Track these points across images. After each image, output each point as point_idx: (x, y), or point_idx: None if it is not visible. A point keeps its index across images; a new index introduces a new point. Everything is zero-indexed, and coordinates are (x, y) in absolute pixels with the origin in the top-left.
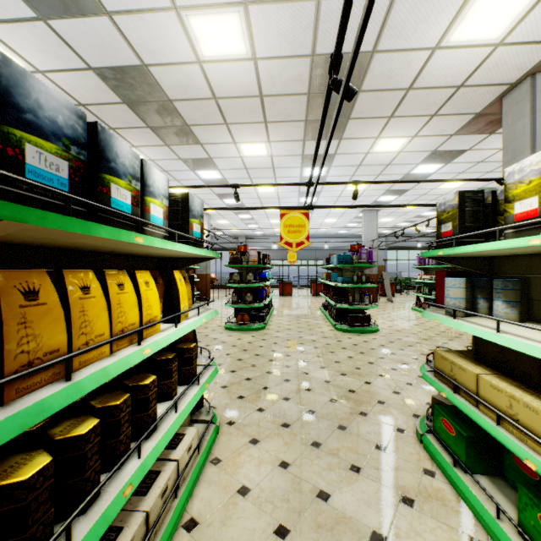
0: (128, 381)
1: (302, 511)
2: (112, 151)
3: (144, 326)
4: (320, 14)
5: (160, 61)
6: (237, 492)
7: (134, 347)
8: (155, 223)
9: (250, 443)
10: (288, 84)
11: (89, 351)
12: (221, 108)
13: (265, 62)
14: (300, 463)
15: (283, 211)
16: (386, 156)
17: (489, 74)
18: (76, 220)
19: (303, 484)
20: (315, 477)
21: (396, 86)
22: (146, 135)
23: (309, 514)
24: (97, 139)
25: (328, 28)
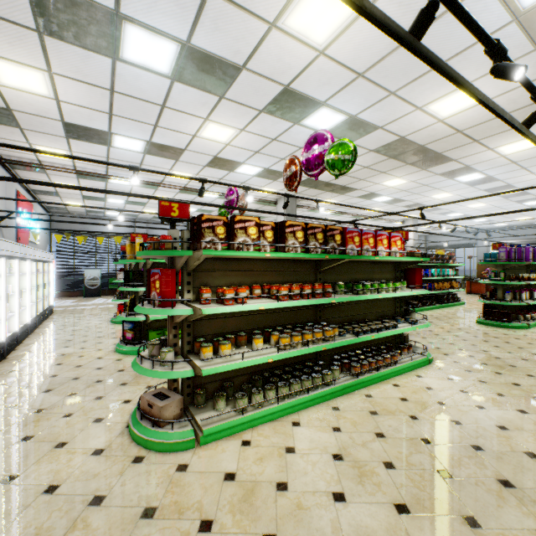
0: None
1: None
2: None
3: None
4: (357, 144)
5: None
6: None
7: None
8: None
9: None
10: (373, 160)
11: None
12: (352, 176)
13: None
14: None
15: None
16: (534, 150)
17: (521, 102)
18: None
19: None
20: None
21: (446, 135)
22: (329, 194)
23: None
24: None
25: (365, 144)
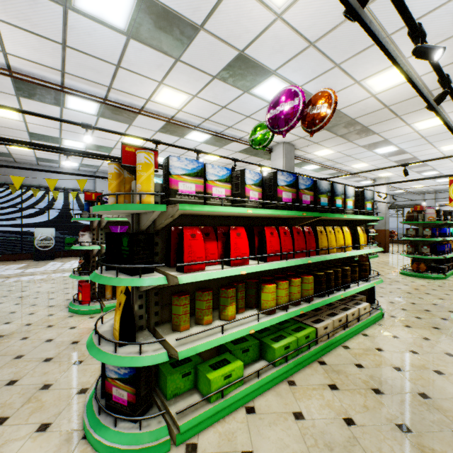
0: (339, 267)
1: (429, 352)
2: (336, 189)
3: (346, 246)
4: None
5: (346, 105)
6: (390, 336)
7: (342, 252)
8: (349, 208)
9: (404, 326)
10: None
11: (332, 249)
12: (392, 110)
13: (428, 74)
14: (438, 342)
15: (452, 178)
16: None
17: None
18: (331, 214)
19: (436, 347)
20: (447, 348)
21: None
22: (336, 140)
23: (434, 355)
24: (333, 188)
25: None
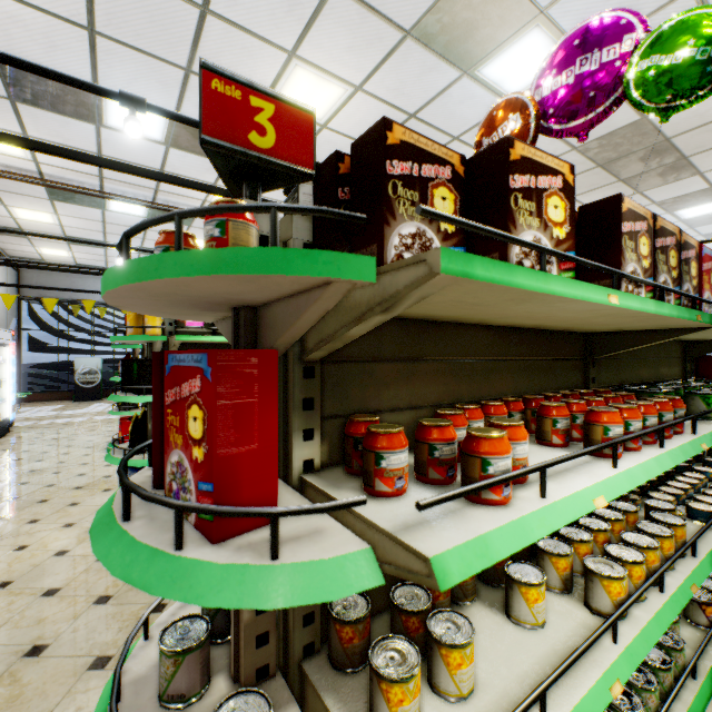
0: None
1: None
2: None
3: None
4: None
5: None
6: None
7: None
8: None
9: None
10: None
11: None
12: None
13: None
14: None
15: None
16: None
17: None
18: None
19: None
20: None
21: None
22: None
23: None
24: None
25: None
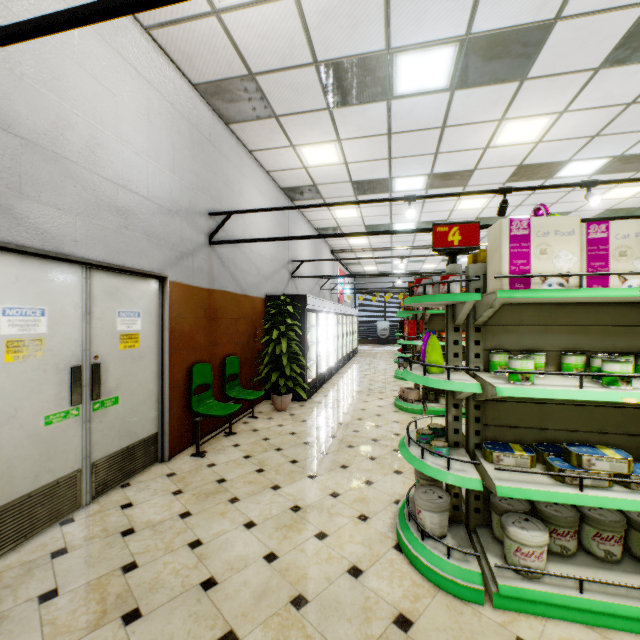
0: None
1: None
2: None
3: None
4: None
5: (610, 206)
6: None
7: None
8: None
9: None
10: None
11: None
12: None
13: None
14: None
15: None
16: None
17: None
18: None
19: None
20: None
21: None
22: None
23: None
24: None
25: None
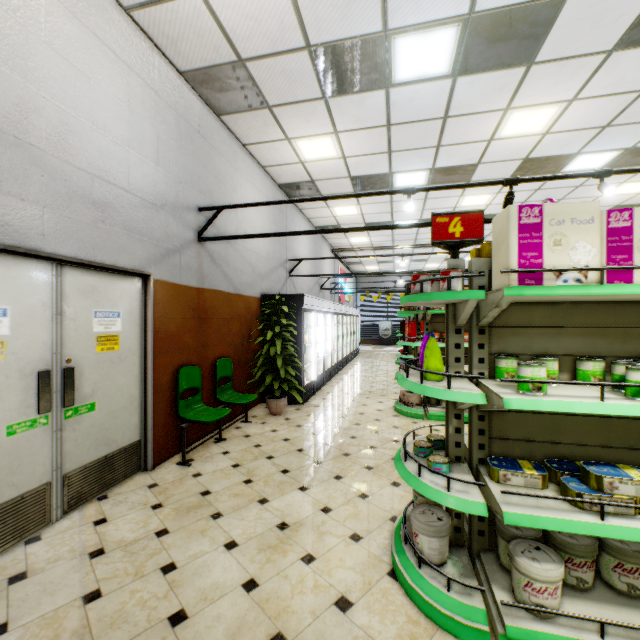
0: None
1: None
2: None
3: None
4: None
5: (620, 202)
6: None
7: None
8: None
9: None
10: None
11: None
12: None
13: None
14: None
15: None
16: None
17: None
18: None
19: None
20: None
21: None
22: None
23: None
24: None
25: None
